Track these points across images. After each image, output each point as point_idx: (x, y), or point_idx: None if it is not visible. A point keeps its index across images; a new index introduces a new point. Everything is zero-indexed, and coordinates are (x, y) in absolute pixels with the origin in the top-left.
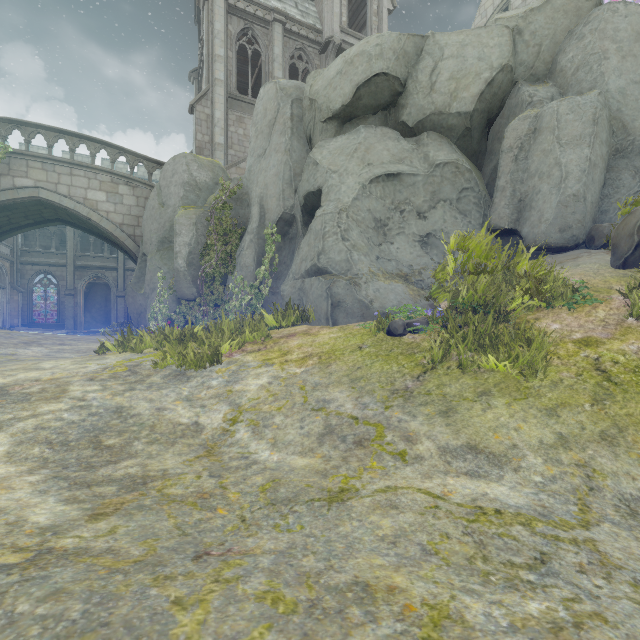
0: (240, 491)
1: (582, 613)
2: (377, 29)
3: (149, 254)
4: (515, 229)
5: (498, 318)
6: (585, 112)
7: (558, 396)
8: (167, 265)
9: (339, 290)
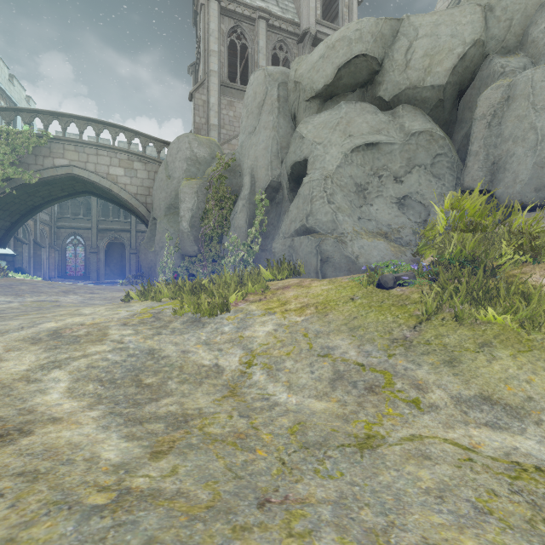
0: (271, 432)
1: None
2: (348, 19)
3: (158, 218)
4: (488, 190)
5: (484, 272)
6: None
7: None
8: (173, 227)
9: (328, 247)
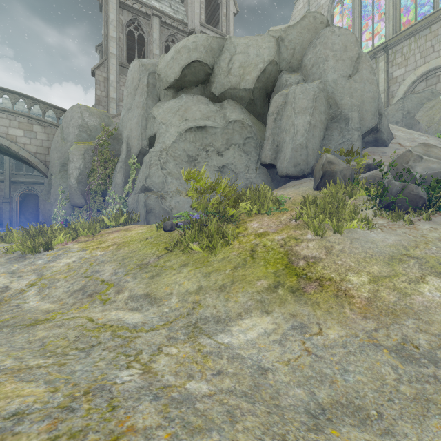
0: None
1: (58, 363)
2: (226, 25)
3: (53, 174)
4: (274, 164)
5: (229, 220)
6: (309, 94)
7: (219, 265)
8: (66, 182)
9: (151, 202)
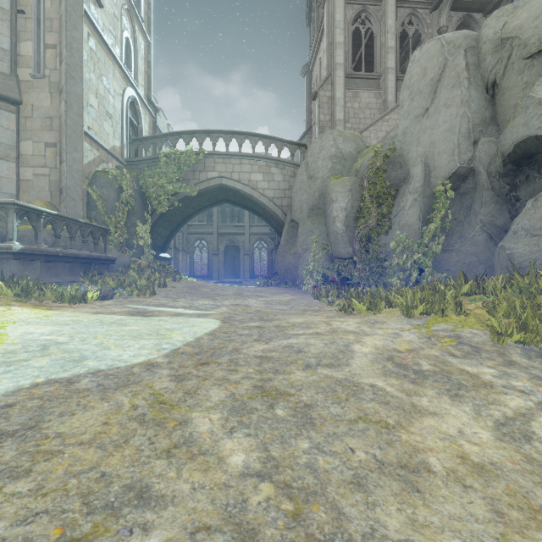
0: None
1: None
2: None
3: (300, 220)
4: None
5: None
6: None
7: None
8: (318, 229)
9: None
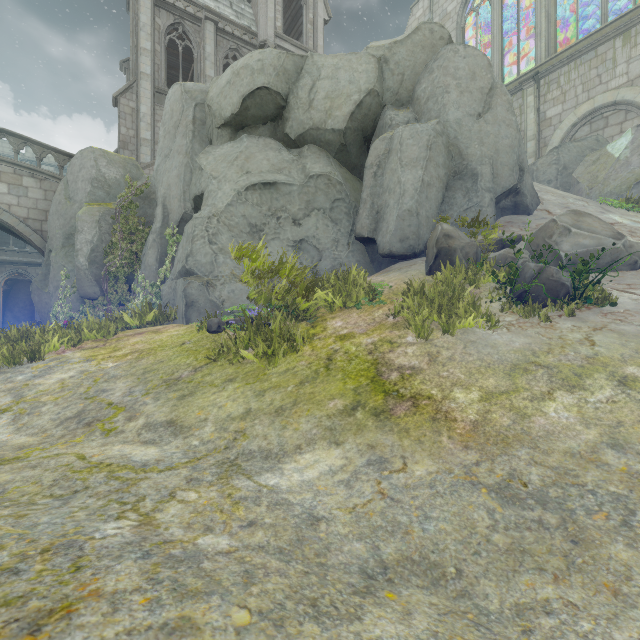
0: None
1: (17, 514)
2: (313, 37)
3: (53, 251)
4: (373, 238)
5: (302, 317)
6: (422, 138)
7: (279, 380)
8: (72, 263)
9: (193, 291)
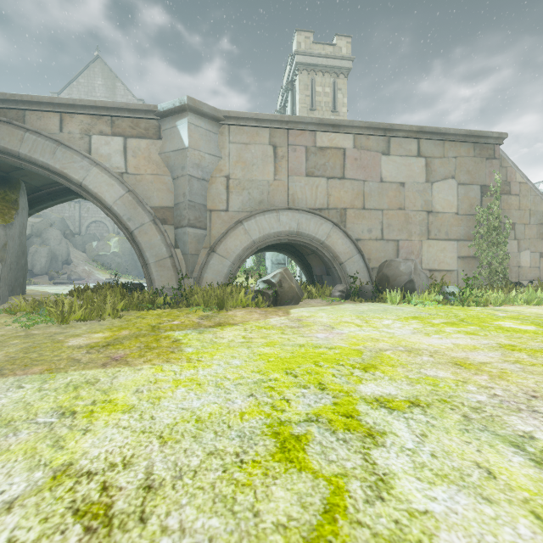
0: None
1: None
2: None
3: None
4: (32, 270)
5: None
6: (46, 252)
7: None
8: None
9: None
